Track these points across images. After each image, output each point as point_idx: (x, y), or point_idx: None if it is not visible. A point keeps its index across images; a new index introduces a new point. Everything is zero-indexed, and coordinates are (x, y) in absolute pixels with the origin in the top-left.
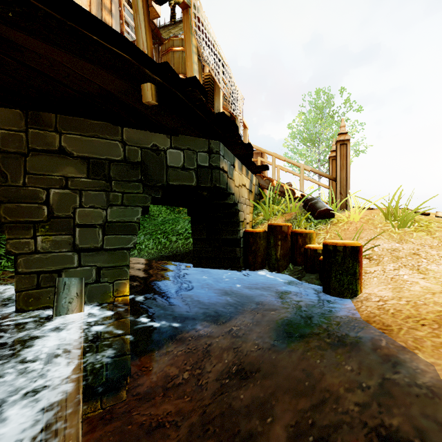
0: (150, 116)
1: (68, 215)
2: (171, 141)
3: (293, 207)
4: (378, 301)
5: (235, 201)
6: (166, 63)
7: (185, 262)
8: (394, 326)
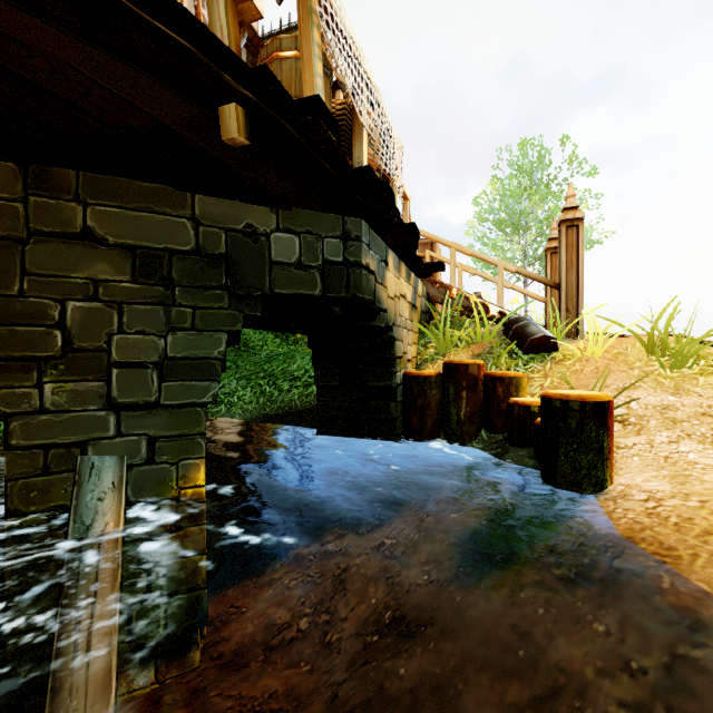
0: (240, 172)
1: (99, 347)
2: (278, 219)
3: (487, 333)
4: (646, 500)
5: (388, 322)
6: (263, 68)
7: (304, 425)
8: (683, 549)
